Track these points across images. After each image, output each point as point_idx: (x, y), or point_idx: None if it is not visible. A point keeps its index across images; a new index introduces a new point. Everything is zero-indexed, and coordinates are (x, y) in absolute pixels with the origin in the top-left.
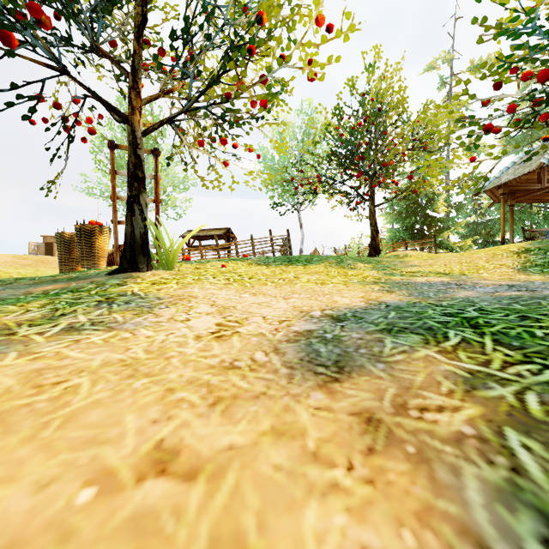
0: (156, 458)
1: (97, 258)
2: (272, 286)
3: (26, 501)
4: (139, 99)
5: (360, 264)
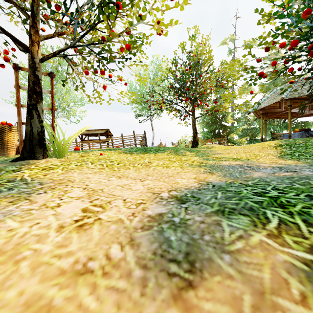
0: None
1: (7, 149)
2: (133, 170)
3: None
4: (37, 36)
5: (188, 152)
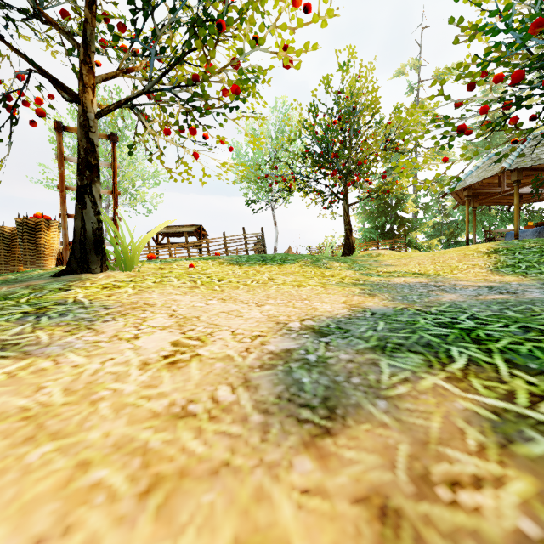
0: None
1: (43, 257)
2: (244, 290)
3: None
4: (92, 76)
5: (336, 264)
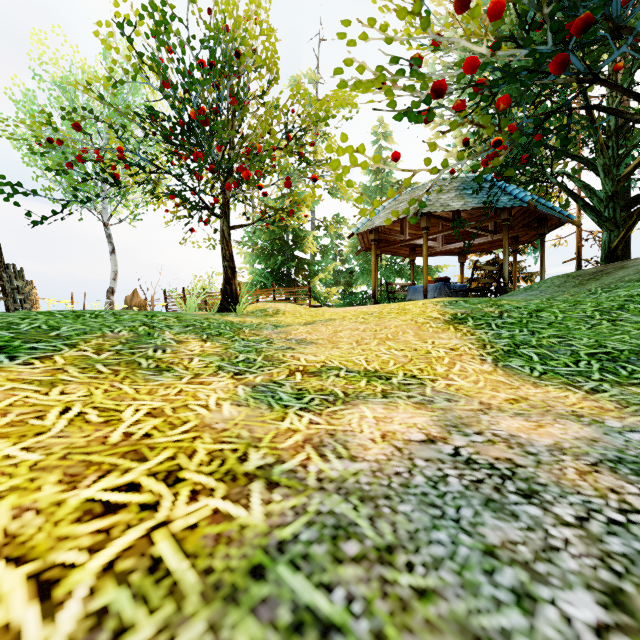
0: None
1: None
2: None
3: None
4: None
5: (194, 344)
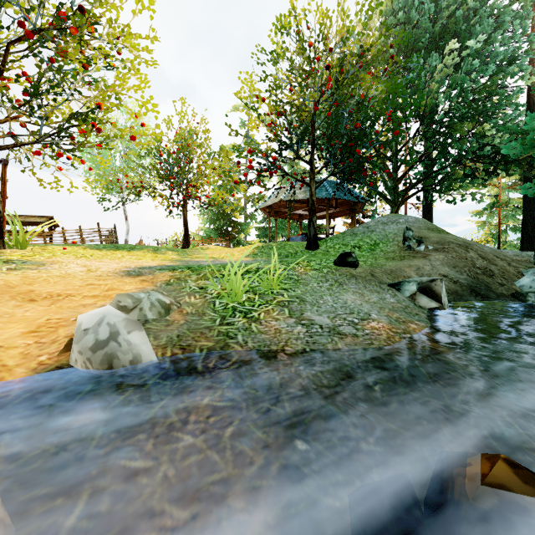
0: (89, 284)
1: None
2: (108, 259)
3: (63, 288)
4: None
5: (170, 252)
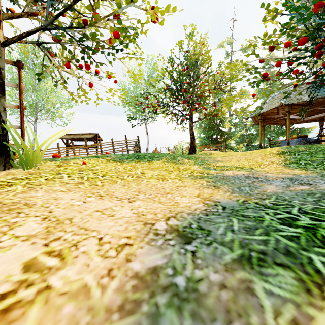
0: None
1: None
2: (120, 185)
3: None
4: None
5: (186, 160)
